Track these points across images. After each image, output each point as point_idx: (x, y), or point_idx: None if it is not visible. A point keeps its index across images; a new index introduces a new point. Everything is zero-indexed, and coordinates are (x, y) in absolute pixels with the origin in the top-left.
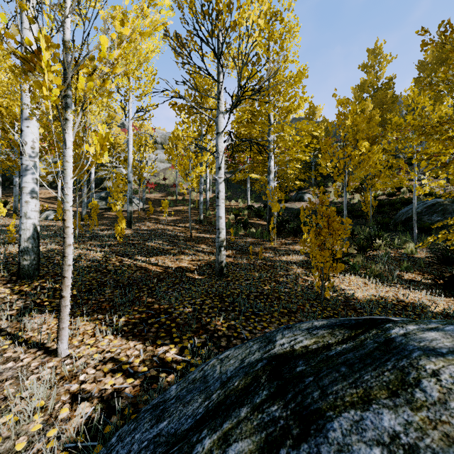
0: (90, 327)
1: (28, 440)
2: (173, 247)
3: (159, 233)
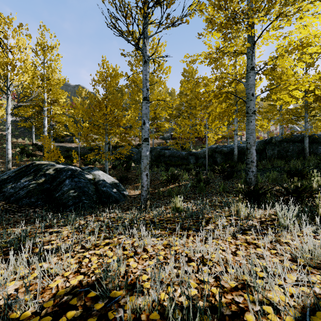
0: None
1: None
2: None
3: None
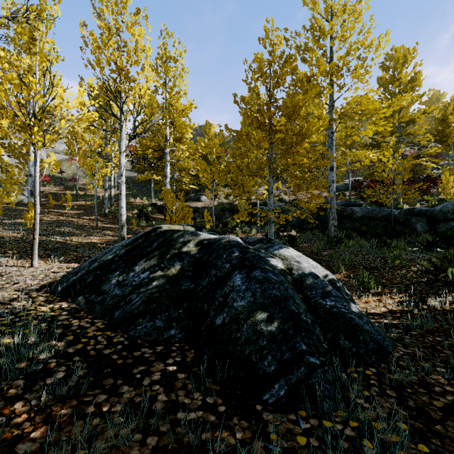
0: (42, 262)
1: (42, 278)
2: (82, 232)
3: (66, 223)
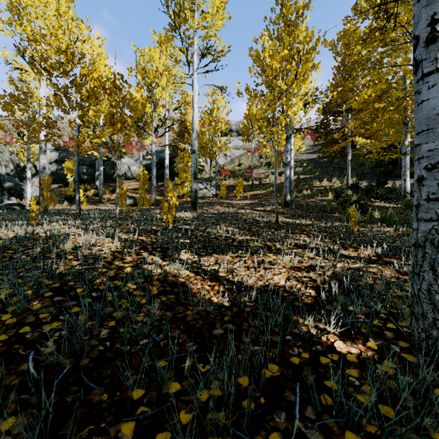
0: None
1: None
2: (250, 236)
3: (230, 217)
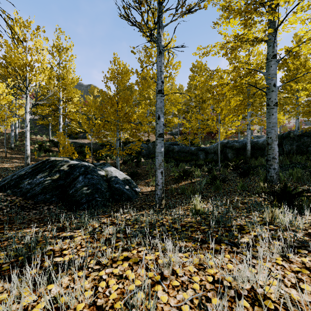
0: None
1: None
2: None
3: None
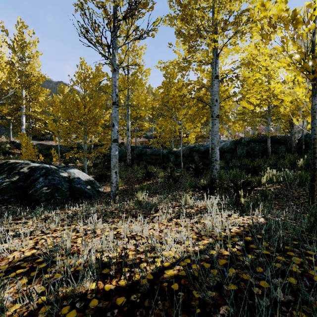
0: None
1: None
2: None
3: None
